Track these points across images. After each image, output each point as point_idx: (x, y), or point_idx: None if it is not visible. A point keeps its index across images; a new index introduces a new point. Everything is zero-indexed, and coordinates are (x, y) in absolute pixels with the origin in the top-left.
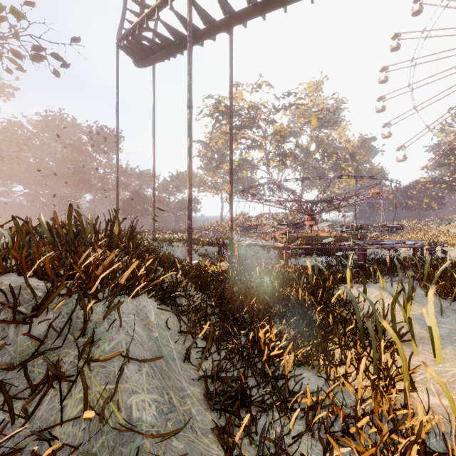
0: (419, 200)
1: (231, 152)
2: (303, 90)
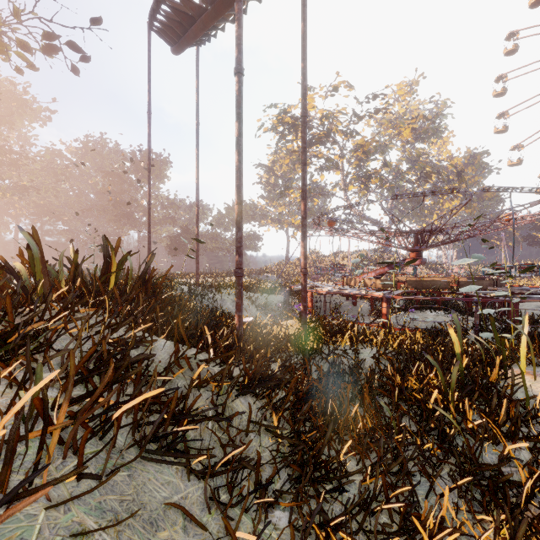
0: None
1: (304, 150)
2: (391, 94)
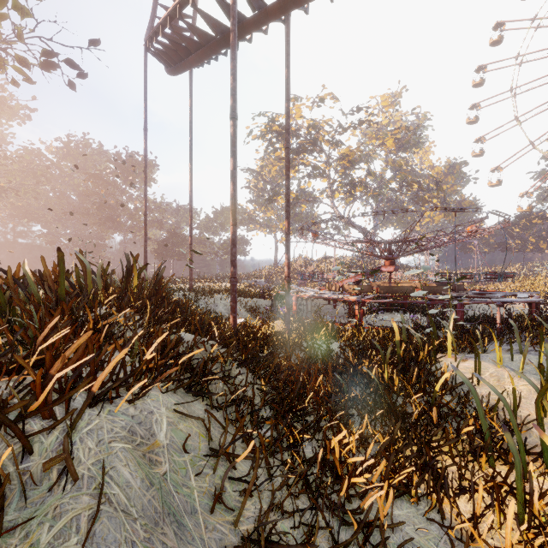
0: (523, 240)
1: (287, 177)
2: (375, 105)
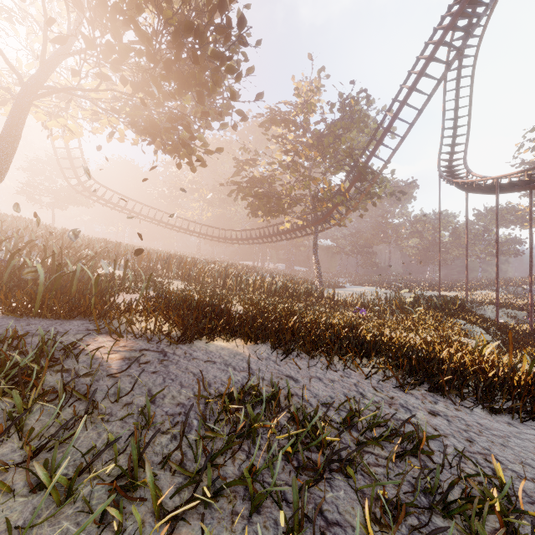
0: None
1: (530, 256)
2: None
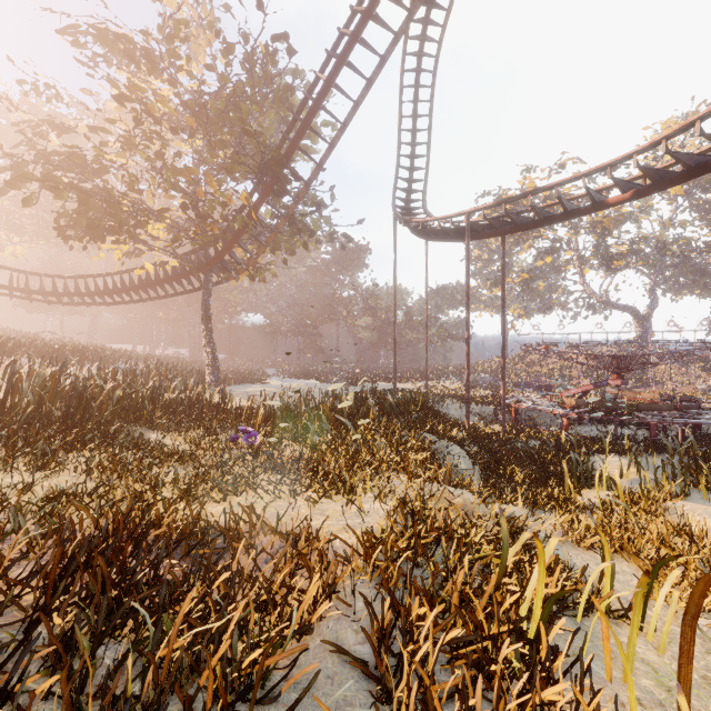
0: None
1: (503, 331)
2: (653, 135)
